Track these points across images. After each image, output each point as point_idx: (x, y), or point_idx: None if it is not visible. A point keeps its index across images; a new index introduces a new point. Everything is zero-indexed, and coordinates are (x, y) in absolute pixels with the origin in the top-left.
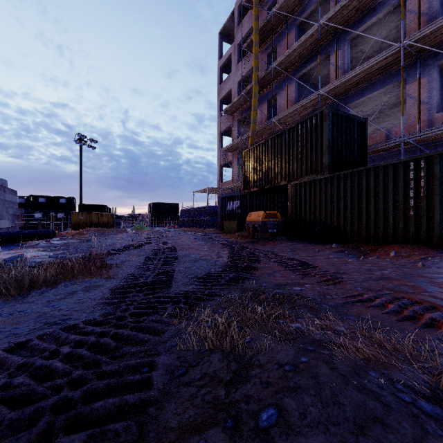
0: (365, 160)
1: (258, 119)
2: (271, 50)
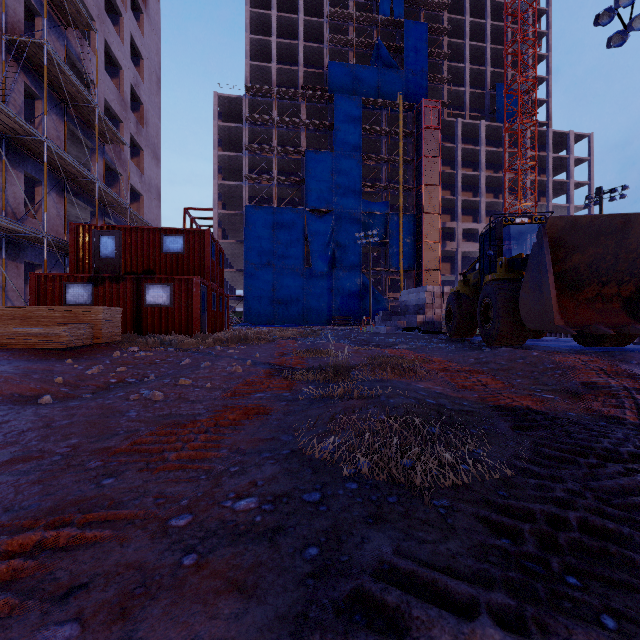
0: None
1: None
2: None
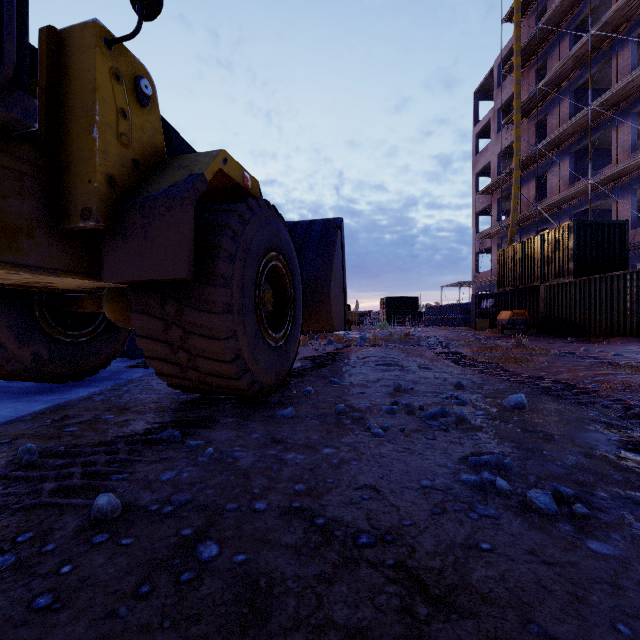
0: (625, 260)
1: (524, 199)
2: (540, 119)
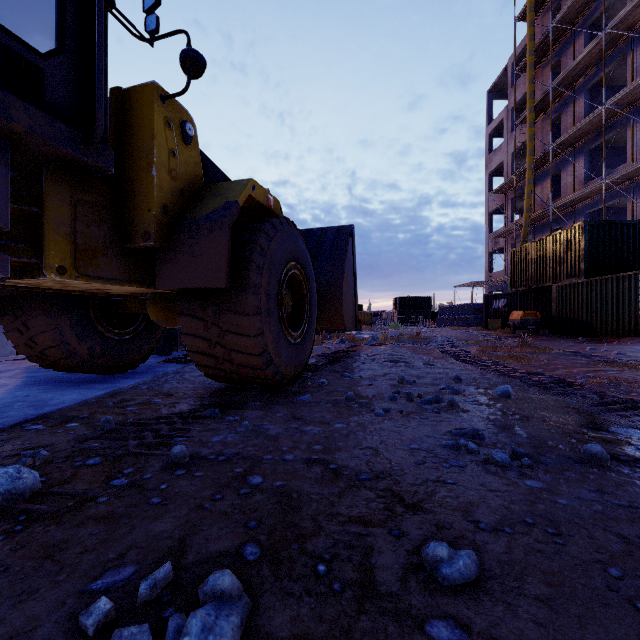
0: (639, 260)
1: (538, 198)
2: (554, 117)
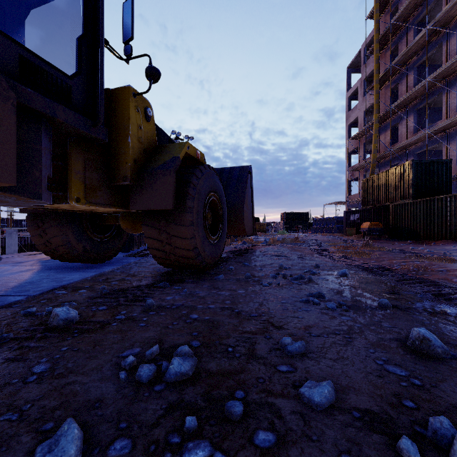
0: (450, 187)
1: (382, 143)
2: (393, 86)
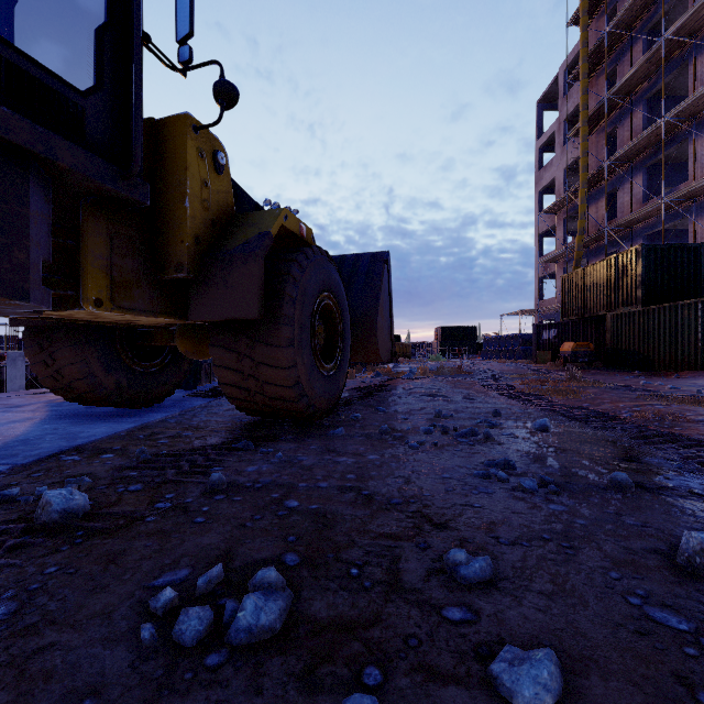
0: (700, 287)
1: (592, 219)
2: (610, 130)
